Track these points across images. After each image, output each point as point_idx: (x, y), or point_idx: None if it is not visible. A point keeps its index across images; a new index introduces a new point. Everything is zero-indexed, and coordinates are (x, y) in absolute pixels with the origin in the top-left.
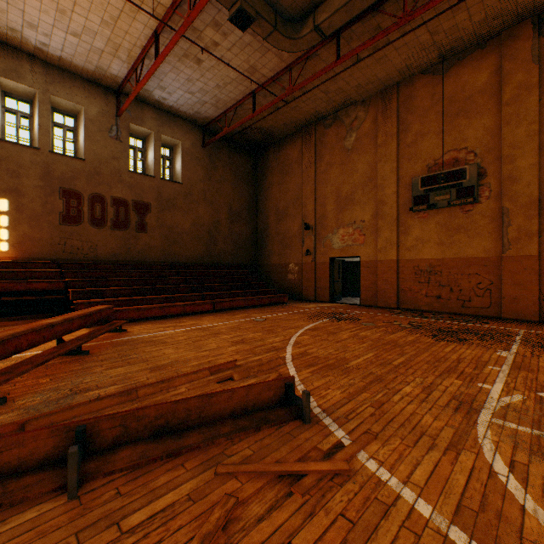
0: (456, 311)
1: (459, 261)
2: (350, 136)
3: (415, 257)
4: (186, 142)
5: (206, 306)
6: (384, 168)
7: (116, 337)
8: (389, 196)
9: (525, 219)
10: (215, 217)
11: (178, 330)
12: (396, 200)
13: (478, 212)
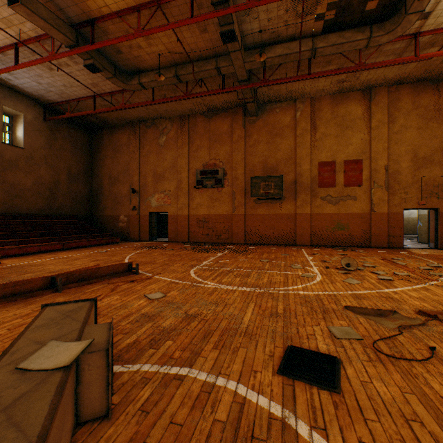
0: (215, 241)
1: (217, 216)
2: (163, 137)
3: (197, 213)
4: (28, 115)
5: (58, 246)
6: (182, 161)
7: None
8: (184, 178)
9: (241, 197)
10: (56, 177)
11: (45, 259)
12: (188, 181)
13: (224, 192)
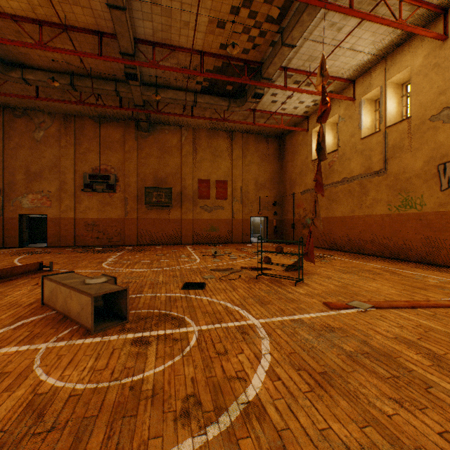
0: (107, 244)
1: (108, 219)
2: (40, 132)
3: (86, 216)
4: None
5: None
6: (66, 162)
7: None
8: (70, 180)
9: (133, 203)
10: None
11: None
12: (74, 183)
13: (117, 197)
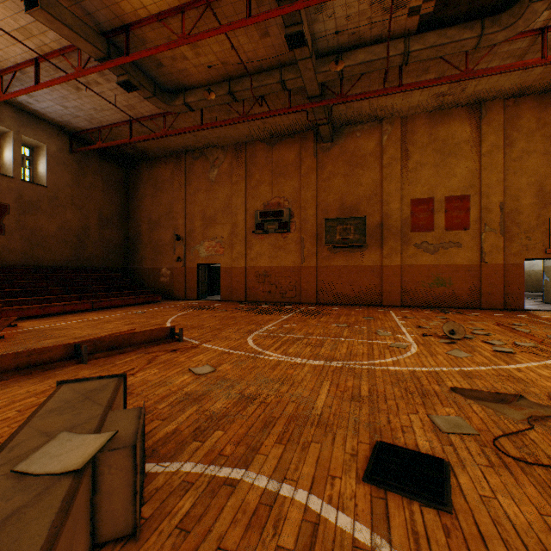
0: (279, 300)
1: (281, 268)
2: (214, 171)
3: (256, 265)
4: (52, 146)
5: (86, 305)
6: (237, 201)
7: (13, 330)
8: (241, 221)
9: (311, 245)
10: (85, 222)
11: (70, 322)
12: (245, 224)
13: (290, 239)
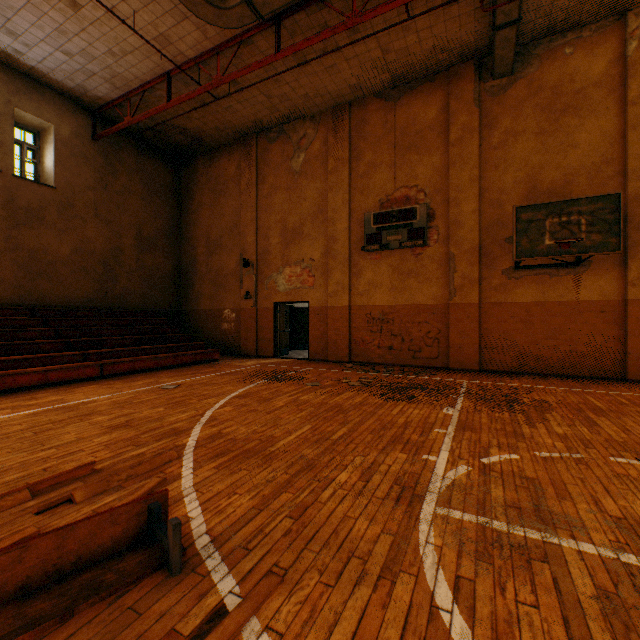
0: (408, 363)
1: (410, 308)
2: (298, 156)
3: (368, 303)
4: (63, 127)
5: (89, 370)
6: (336, 199)
7: None
8: (341, 232)
9: (469, 266)
10: (115, 242)
11: (17, 413)
12: (348, 237)
13: (428, 256)
